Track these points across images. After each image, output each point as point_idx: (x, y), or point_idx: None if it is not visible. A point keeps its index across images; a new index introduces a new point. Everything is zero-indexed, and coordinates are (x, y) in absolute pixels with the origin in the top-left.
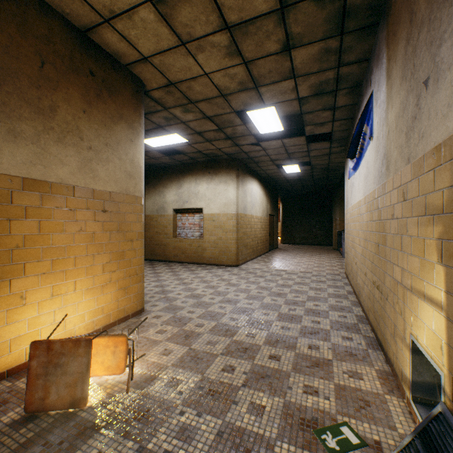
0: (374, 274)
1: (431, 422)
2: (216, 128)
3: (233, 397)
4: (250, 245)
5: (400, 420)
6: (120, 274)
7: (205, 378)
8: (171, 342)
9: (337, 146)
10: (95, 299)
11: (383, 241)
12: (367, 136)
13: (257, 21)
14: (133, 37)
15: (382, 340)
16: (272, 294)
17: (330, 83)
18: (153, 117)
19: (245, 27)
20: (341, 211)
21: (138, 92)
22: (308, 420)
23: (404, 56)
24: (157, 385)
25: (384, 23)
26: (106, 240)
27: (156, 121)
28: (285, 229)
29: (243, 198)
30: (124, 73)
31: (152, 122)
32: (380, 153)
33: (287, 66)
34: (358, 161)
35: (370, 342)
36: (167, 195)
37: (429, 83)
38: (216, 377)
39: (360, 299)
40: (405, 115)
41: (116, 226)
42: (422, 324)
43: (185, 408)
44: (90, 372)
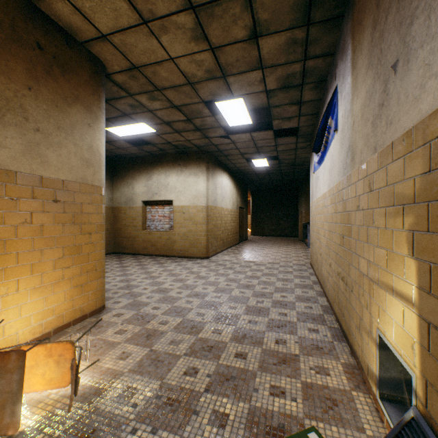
0: (339, 266)
1: (403, 428)
2: (185, 118)
3: (194, 406)
4: (221, 237)
5: (368, 420)
6: (76, 271)
7: (165, 384)
8: (131, 344)
9: (303, 142)
10: (43, 299)
11: (348, 233)
12: (331, 129)
13: (223, 3)
14: (88, 9)
15: (347, 332)
16: (240, 286)
17: (296, 77)
18: (118, 104)
19: (210, 8)
20: (306, 204)
21: (97, 73)
22: (275, 427)
23: (370, 43)
24: (109, 397)
25: (349, 14)
26: (58, 233)
27: (120, 108)
28: (255, 221)
29: (214, 191)
30: (81, 52)
31: (117, 109)
32: (345, 145)
33: (254, 56)
34: (323, 155)
35: (335, 333)
36: (136, 186)
37: (399, 65)
38: (177, 382)
39: (325, 289)
40: (372, 103)
41: (70, 218)
42: (391, 320)
43: (139, 423)
44: (22, 390)
